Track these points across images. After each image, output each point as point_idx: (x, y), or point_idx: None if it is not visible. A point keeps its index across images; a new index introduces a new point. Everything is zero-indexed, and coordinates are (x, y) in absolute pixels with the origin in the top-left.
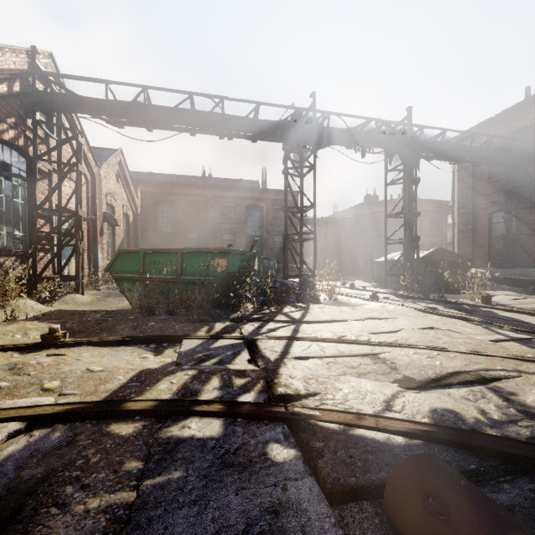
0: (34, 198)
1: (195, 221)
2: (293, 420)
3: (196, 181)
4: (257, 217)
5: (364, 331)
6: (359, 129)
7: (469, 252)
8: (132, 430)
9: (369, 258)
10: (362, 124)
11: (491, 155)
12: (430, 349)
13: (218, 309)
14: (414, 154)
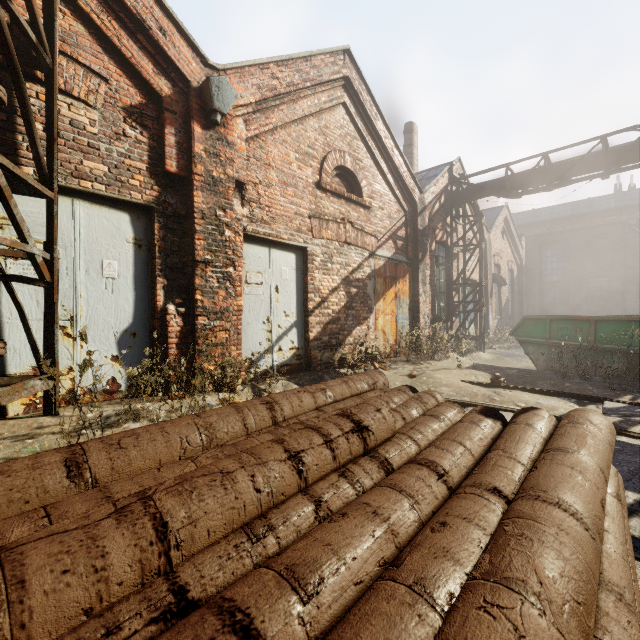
0: (451, 277)
1: (602, 261)
2: None
3: (604, 203)
4: None
5: None
6: None
7: None
8: None
9: None
10: None
11: None
12: None
13: None
14: None
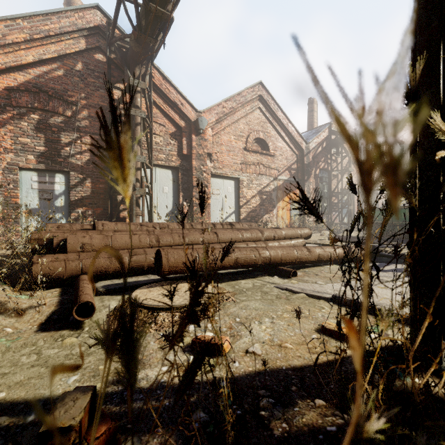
0: (330, 189)
1: None
2: None
3: None
4: None
5: None
6: None
7: None
8: None
9: None
10: None
11: None
12: None
13: None
14: None
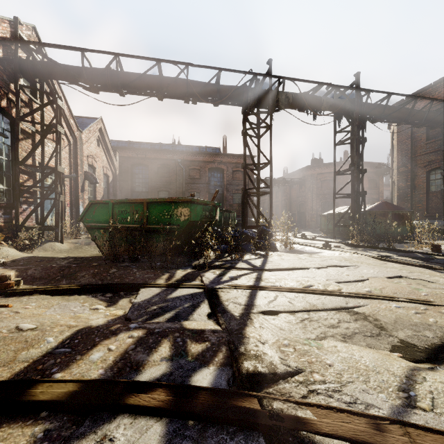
0: (17, 155)
1: (166, 181)
2: (275, 432)
3: (167, 148)
4: (218, 178)
5: (329, 280)
6: (311, 93)
7: (408, 206)
8: (25, 441)
9: (315, 213)
10: (314, 89)
11: (431, 117)
12: (414, 302)
13: (181, 256)
14: (361, 116)
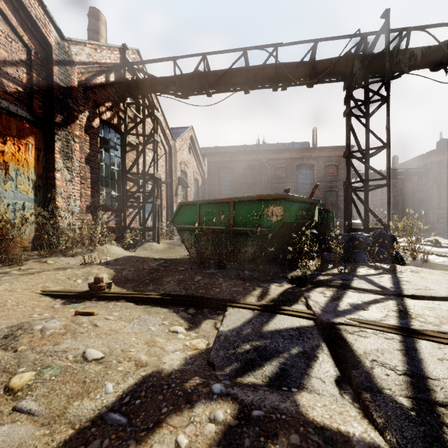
0: (125, 165)
1: (250, 182)
2: None
3: (252, 149)
4: (307, 175)
5: None
6: None
7: None
8: None
9: (445, 212)
10: None
11: None
12: None
13: (273, 265)
14: None
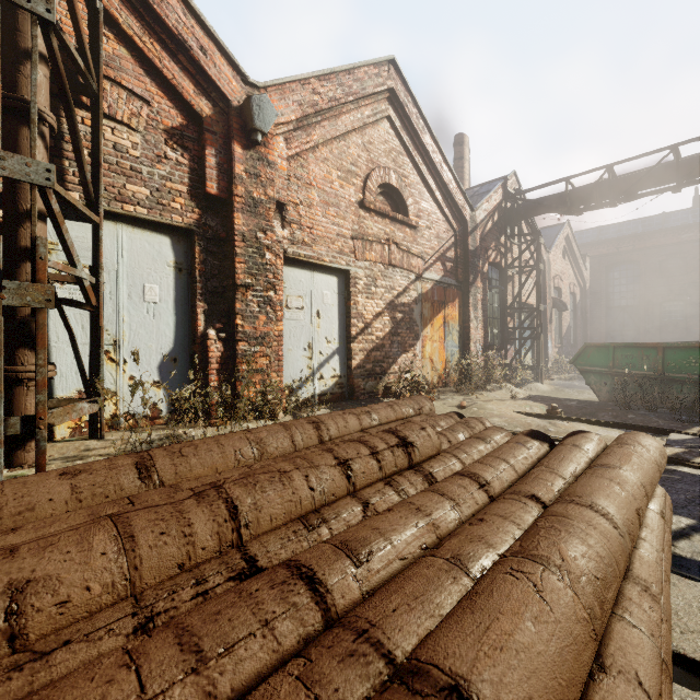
0: (505, 301)
1: (677, 283)
2: None
3: (681, 218)
4: None
5: None
6: None
7: None
8: None
9: None
10: None
11: None
12: None
13: None
14: None
